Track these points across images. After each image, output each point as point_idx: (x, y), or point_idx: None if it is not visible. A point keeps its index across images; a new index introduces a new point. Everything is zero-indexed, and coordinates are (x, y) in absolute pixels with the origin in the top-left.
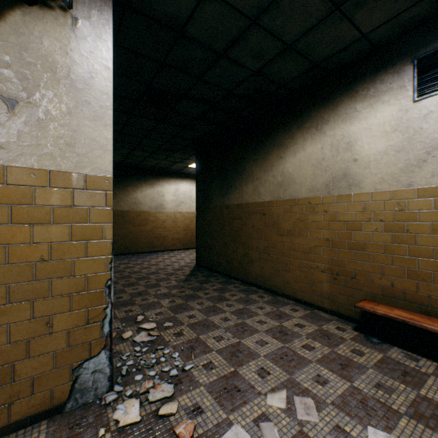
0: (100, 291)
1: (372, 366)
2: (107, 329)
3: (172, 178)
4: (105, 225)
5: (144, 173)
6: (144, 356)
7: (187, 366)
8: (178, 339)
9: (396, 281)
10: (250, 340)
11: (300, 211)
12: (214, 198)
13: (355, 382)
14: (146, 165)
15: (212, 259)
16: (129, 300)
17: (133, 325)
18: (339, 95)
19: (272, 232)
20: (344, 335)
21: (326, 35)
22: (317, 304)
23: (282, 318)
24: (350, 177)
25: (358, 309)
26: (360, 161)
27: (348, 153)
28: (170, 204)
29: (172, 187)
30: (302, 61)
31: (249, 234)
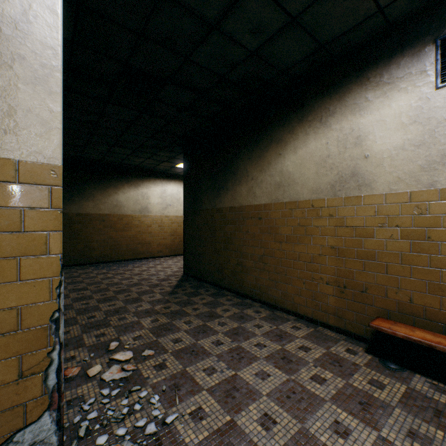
0: (41, 329)
1: (398, 404)
2: (52, 381)
3: (158, 179)
4: (50, 234)
5: (126, 173)
6: (113, 403)
7: (170, 417)
8: (160, 373)
9: (415, 296)
10: (248, 372)
11: (301, 215)
12: (204, 201)
13: (383, 431)
14: (129, 164)
15: (202, 267)
16: (102, 320)
17: (103, 355)
18: (346, 83)
19: (269, 238)
20: (357, 360)
21: (337, 6)
22: (321, 321)
23: (283, 339)
24: (360, 176)
25: (369, 327)
26: (372, 158)
27: (358, 149)
28: (156, 207)
29: (158, 189)
30: (307, 40)
31: (243, 240)
